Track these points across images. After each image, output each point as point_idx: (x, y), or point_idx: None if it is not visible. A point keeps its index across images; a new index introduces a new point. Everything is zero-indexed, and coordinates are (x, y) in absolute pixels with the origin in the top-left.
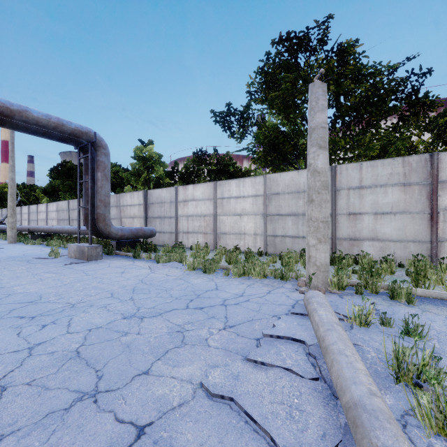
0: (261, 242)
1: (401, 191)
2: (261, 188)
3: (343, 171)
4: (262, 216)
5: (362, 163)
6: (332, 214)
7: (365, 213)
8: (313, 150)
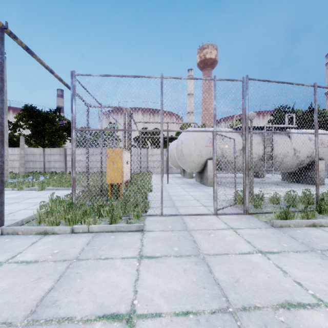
0: None
1: (59, 156)
2: None
3: (46, 150)
4: None
5: (51, 148)
6: (43, 161)
7: (52, 161)
8: (20, 149)
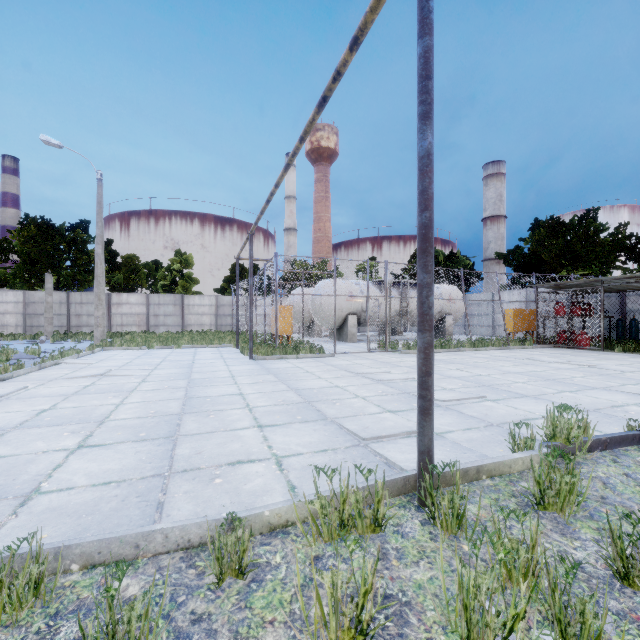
0: (22, 330)
1: None
2: (22, 298)
3: (74, 295)
4: (23, 315)
5: (82, 293)
6: (68, 314)
7: (84, 315)
8: (47, 295)
